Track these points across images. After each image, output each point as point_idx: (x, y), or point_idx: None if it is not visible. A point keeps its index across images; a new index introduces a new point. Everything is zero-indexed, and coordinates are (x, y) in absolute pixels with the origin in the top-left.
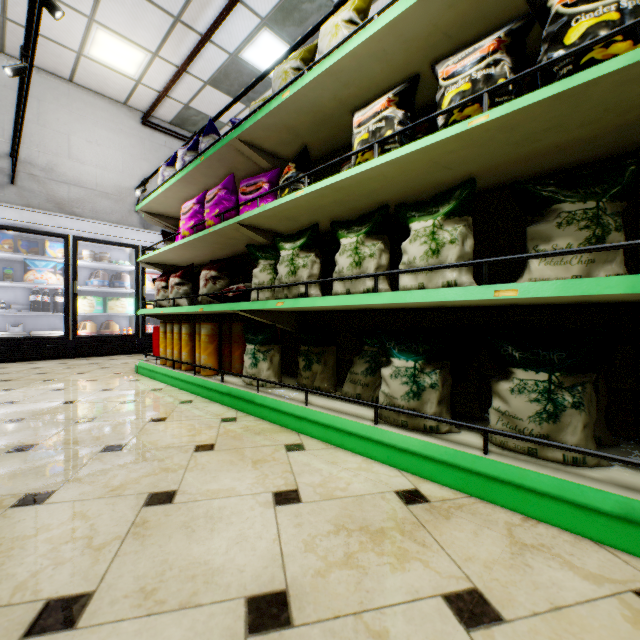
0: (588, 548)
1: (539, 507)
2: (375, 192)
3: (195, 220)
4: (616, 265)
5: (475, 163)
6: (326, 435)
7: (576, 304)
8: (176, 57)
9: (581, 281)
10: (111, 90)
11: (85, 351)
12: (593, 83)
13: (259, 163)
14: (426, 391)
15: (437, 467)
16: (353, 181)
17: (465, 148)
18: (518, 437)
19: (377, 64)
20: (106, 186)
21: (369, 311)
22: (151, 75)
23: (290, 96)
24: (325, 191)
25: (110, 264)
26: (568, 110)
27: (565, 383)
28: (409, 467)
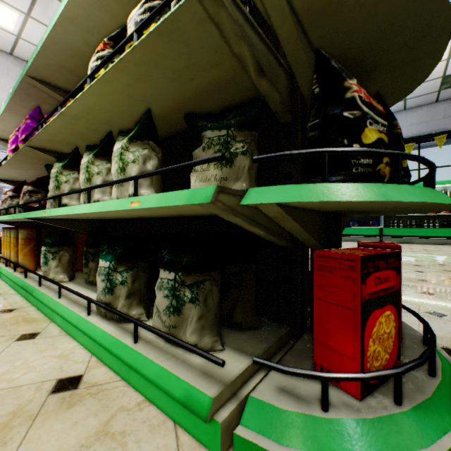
0: (162, 432)
1: (152, 391)
2: (112, 122)
3: (17, 144)
4: (241, 182)
5: (164, 98)
6: (63, 324)
7: None
8: (46, 19)
9: (170, 194)
10: None
11: None
12: (176, 19)
13: (58, 98)
14: (118, 287)
15: (109, 353)
16: (79, 110)
17: (138, 82)
18: (148, 329)
19: (103, 14)
20: None
21: (139, 219)
22: (28, 32)
23: (47, 38)
24: (67, 118)
25: None
26: (184, 48)
27: (188, 281)
28: (97, 353)
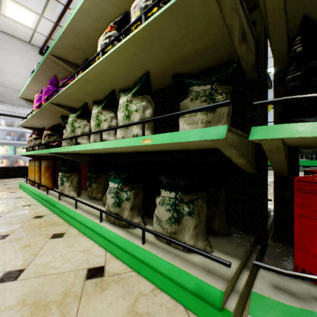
0: (177, 314)
1: (162, 281)
2: (113, 83)
3: (40, 102)
4: (222, 124)
5: (156, 64)
6: (80, 227)
7: (217, 149)
8: (53, 17)
9: (180, 133)
10: (20, 35)
11: (2, 175)
12: None
13: (69, 70)
14: (124, 202)
15: (121, 251)
16: (92, 75)
17: (141, 52)
18: (156, 234)
19: (108, 6)
20: (18, 86)
21: (126, 153)
22: (41, 27)
23: (67, 26)
24: (82, 82)
25: (17, 128)
26: (184, 23)
27: (185, 199)
28: (110, 249)
